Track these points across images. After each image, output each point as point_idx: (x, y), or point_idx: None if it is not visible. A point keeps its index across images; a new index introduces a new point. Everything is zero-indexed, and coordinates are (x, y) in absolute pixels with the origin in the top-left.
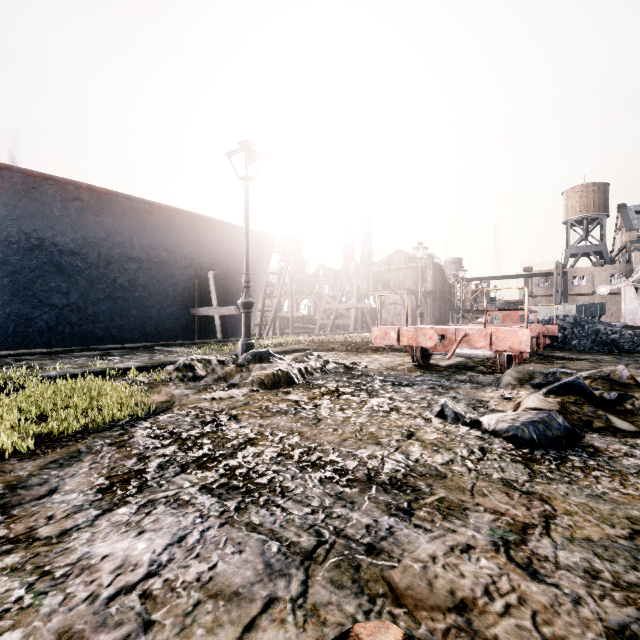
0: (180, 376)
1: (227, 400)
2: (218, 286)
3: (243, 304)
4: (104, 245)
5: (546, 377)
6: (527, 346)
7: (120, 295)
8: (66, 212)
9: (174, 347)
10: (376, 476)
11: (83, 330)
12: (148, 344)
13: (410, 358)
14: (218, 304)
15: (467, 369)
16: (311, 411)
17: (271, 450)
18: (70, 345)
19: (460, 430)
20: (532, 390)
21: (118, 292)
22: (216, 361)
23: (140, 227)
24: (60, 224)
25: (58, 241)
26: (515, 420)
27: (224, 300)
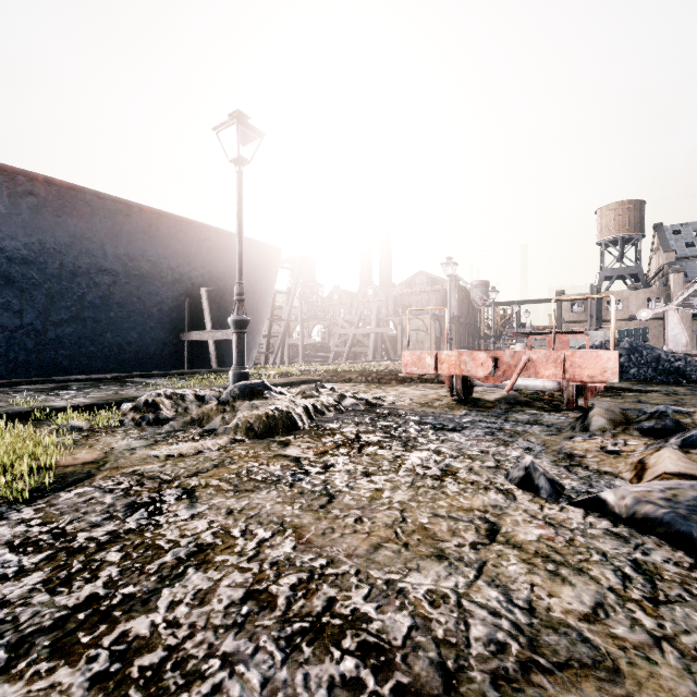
0: (137, 418)
1: (191, 458)
2: (213, 305)
3: (235, 322)
4: (68, 253)
5: (661, 419)
6: (615, 375)
7: (90, 315)
8: (16, 210)
9: (155, 378)
10: (460, 673)
11: (42, 358)
12: (122, 375)
13: (446, 391)
14: (213, 327)
15: (523, 405)
16: (318, 478)
17: (233, 581)
18: (26, 376)
19: (572, 517)
20: (644, 438)
21: (87, 311)
22: (193, 396)
23: (115, 232)
24: (8, 224)
25: (6, 246)
26: (673, 502)
27: (221, 323)
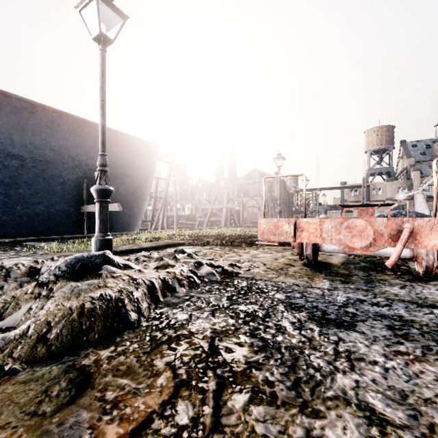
0: None
1: None
2: None
3: (96, 191)
4: None
5: None
6: None
7: (1, 191)
8: None
9: (49, 242)
10: None
11: None
12: (20, 239)
13: (290, 253)
14: None
15: (376, 271)
16: None
17: None
18: None
19: None
20: None
21: None
22: (25, 270)
23: (20, 125)
24: None
25: None
26: None
27: (113, 199)
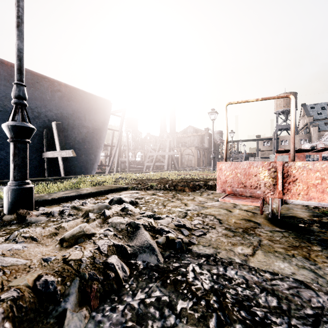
0: None
1: None
2: (60, 134)
3: (7, 128)
4: None
5: None
6: None
7: None
8: None
9: None
10: None
11: None
12: None
13: None
14: (60, 148)
15: None
16: None
17: None
18: None
19: None
20: None
21: None
22: None
23: None
24: None
25: None
26: None
27: (72, 147)
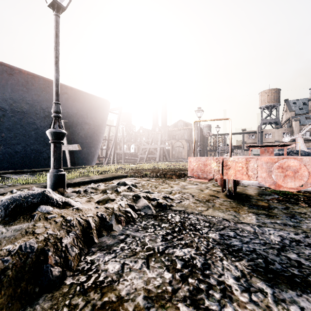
0: None
1: None
2: (67, 130)
3: (50, 134)
4: None
5: None
6: None
7: None
8: None
9: (22, 174)
10: None
11: None
12: None
13: (212, 185)
14: (67, 143)
15: (291, 203)
16: None
17: None
18: None
19: None
20: None
21: None
22: None
23: (2, 84)
24: None
25: None
26: None
27: (76, 141)
